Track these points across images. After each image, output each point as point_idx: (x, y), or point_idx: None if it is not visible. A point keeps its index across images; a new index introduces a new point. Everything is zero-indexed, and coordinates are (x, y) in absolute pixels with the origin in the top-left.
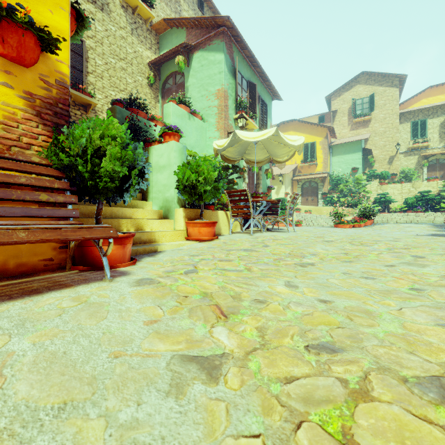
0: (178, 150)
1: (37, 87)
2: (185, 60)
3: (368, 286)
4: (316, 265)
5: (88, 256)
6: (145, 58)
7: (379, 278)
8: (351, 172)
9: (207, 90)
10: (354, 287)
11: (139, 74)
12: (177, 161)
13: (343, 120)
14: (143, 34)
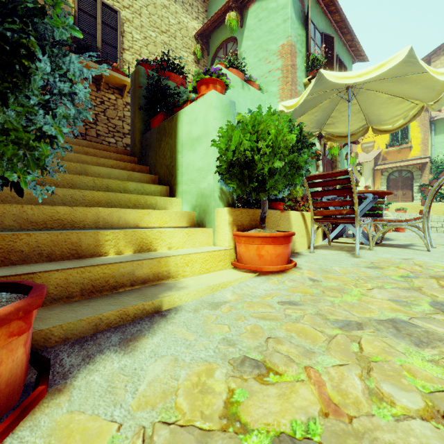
0: (221, 107)
1: None
2: (238, 16)
3: None
4: None
5: None
6: (191, 29)
7: None
8: None
9: (266, 49)
10: None
11: (184, 49)
12: (219, 126)
13: None
14: (189, 1)
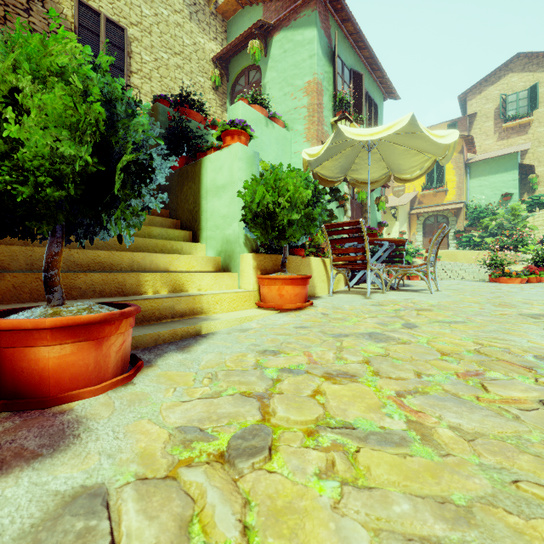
0: (245, 158)
1: None
2: (262, 45)
3: None
4: None
5: (3, 372)
6: (208, 51)
7: None
8: (500, 199)
9: (292, 84)
10: None
11: (200, 73)
12: (244, 176)
13: (486, 127)
14: (206, 19)
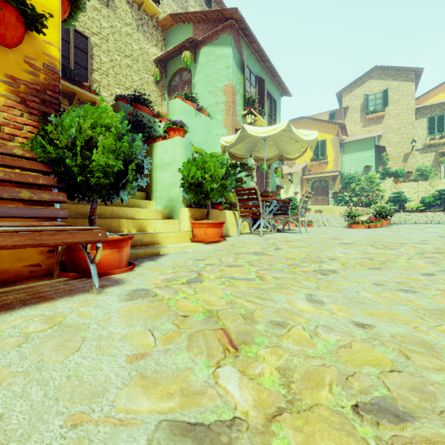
0: (183, 146)
1: (21, 70)
2: (192, 55)
3: (411, 303)
4: (339, 272)
5: (79, 262)
6: (151, 54)
7: (421, 291)
8: (363, 170)
9: (214, 85)
10: (394, 304)
11: (145, 71)
12: (182, 158)
13: (355, 117)
14: (149, 30)
